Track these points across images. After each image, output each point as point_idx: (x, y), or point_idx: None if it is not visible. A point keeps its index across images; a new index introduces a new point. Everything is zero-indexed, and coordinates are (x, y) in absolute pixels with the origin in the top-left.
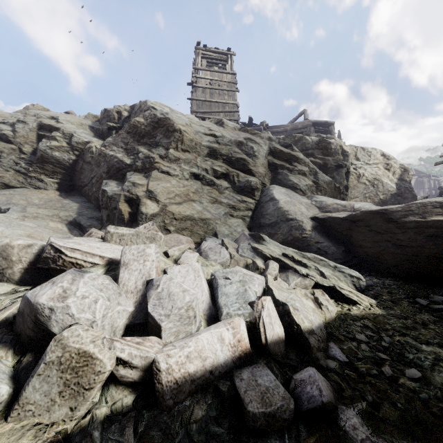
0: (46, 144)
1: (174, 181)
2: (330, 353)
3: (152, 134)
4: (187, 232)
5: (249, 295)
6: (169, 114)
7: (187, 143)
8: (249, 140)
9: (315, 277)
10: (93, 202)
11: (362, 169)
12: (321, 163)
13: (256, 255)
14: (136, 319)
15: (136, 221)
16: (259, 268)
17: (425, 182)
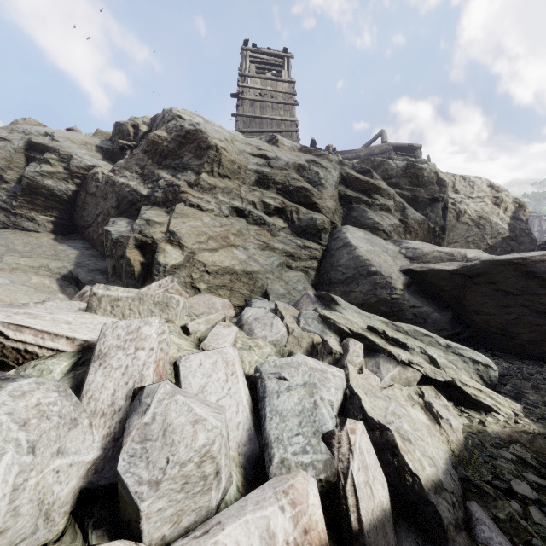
0: (34, 169)
1: (208, 217)
2: (479, 535)
3: (178, 153)
4: (224, 291)
5: (322, 418)
6: (201, 125)
7: (227, 166)
8: (313, 162)
9: (423, 367)
10: (98, 248)
11: (463, 204)
12: (409, 195)
13: (327, 329)
14: (100, 476)
15: (151, 275)
16: (334, 353)
17: (534, 223)
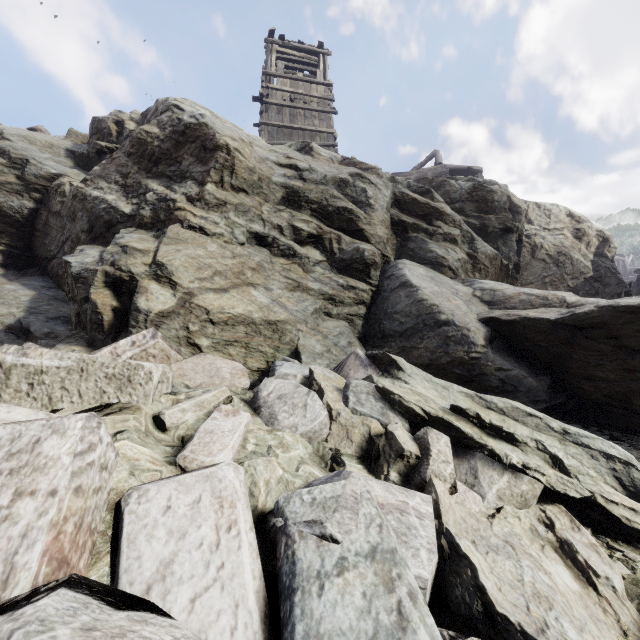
0: None
1: (214, 244)
2: None
3: (174, 157)
4: (237, 348)
5: None
6: (206, 117)
7: (243, 175)
8: (359, 177)
9: (545, 474)
10: (64, 288)
11: (538, 237)
12: (477, 224)
13: (389, 409)
14: None
15: (127, 326)
16: (407, 456)
17: None
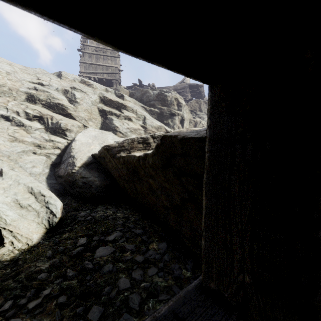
0: None
1: None
2: None
3: None
4: None
5: None
6: None
7: None
8: (74, 88)
9: None
10: None
11: (201, 118)
12: (158, 111)
13: None
14: None
15: None
16: None
17: None
